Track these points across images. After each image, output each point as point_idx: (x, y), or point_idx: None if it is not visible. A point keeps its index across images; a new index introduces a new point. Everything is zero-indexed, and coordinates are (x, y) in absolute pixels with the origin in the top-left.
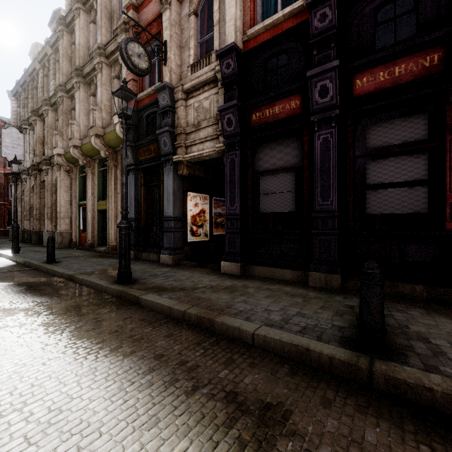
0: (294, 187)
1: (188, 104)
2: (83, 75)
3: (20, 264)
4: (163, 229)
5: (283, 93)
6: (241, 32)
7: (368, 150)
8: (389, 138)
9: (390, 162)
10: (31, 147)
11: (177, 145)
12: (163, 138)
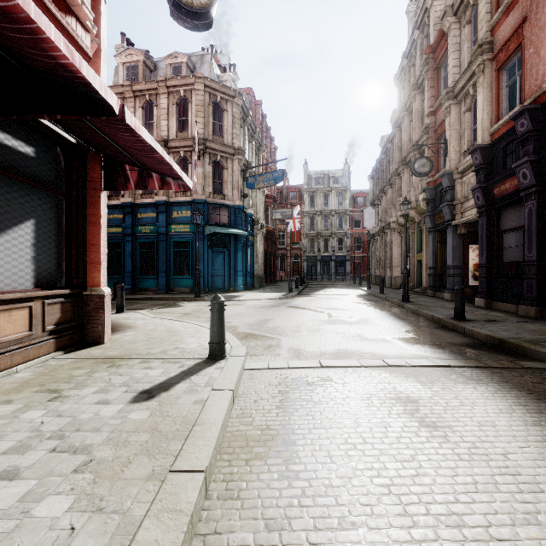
0: (522, 242)
1: (463, 181)
2: (406, 163)
3: (368, 294)
4: (446, 274)
5: (508, 175)
6: (489, 128)
7: None
8: None
9: None
10: (380, 215)
11: (454, 213)
12: (444, 209)
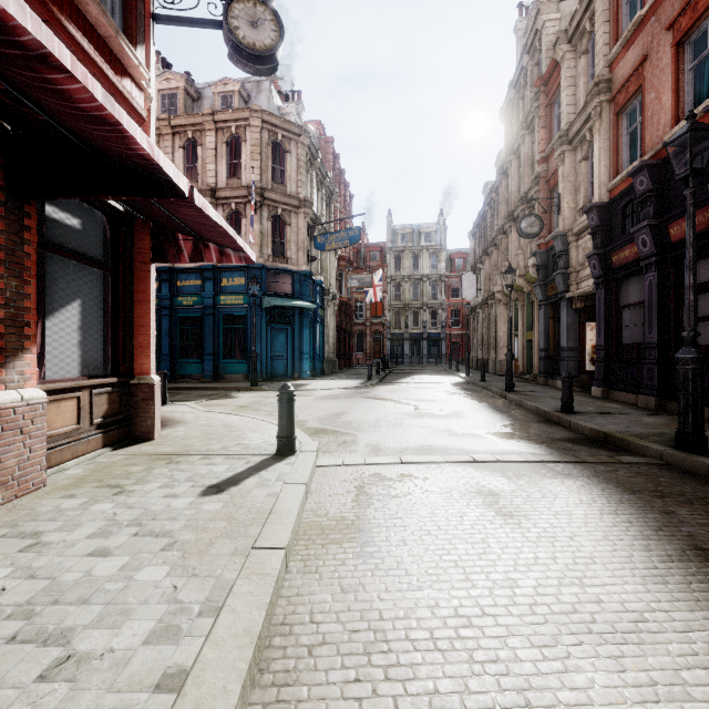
0: (642, 320)
1: (578, 244)
2: (513, 219)
3: (467, 382)
4: (559, 358)
5: (627, 240)
6: (607, 183)
7: (698, 284)
8: (699, 277)
9: (700, 298)
10: (483, 283)
11: (569, 283)
12: (557, 279)
